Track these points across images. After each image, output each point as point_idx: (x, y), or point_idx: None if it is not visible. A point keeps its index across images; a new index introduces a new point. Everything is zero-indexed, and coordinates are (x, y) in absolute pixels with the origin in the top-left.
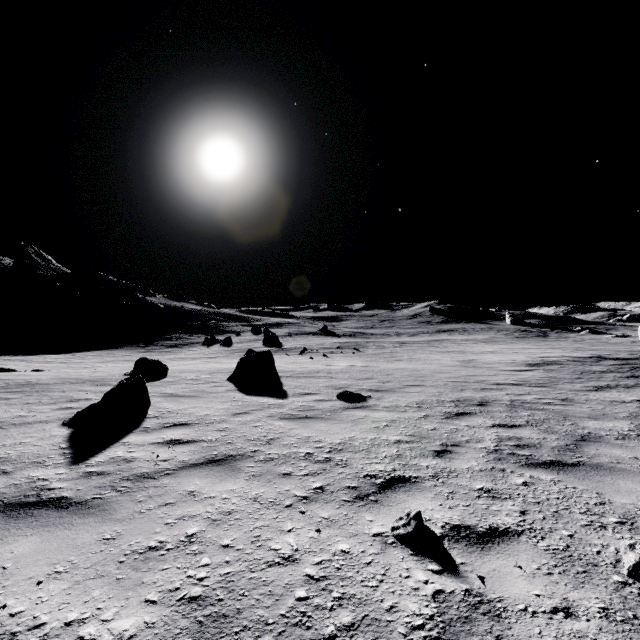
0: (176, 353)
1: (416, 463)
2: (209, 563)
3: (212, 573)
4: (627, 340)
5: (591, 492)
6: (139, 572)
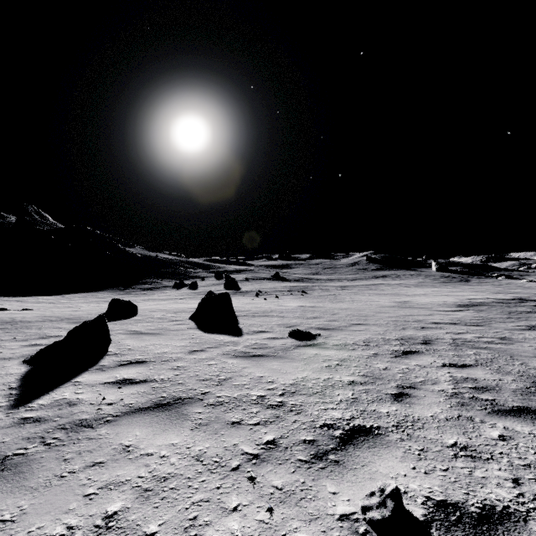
0: (150, 295)
1: (375, 409)
2: None
3: None
4: None
5: None
6: None
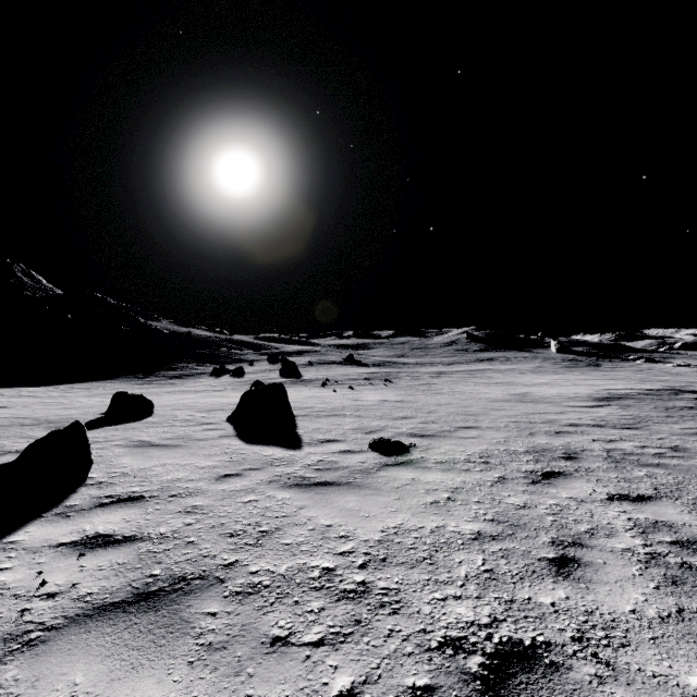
0: (178, 385)
1: (529, 597)
2: None
3: None
4: (691, 370)
5: None
6: None
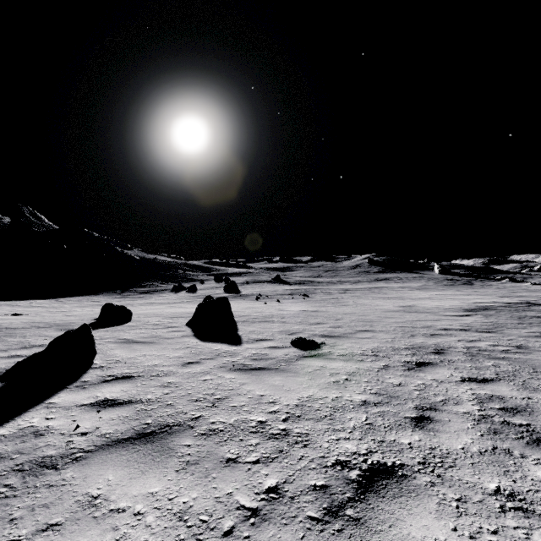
0: (147, 298)
1: (394, 439)
2: None
3: None
4: None
5: None
6: None
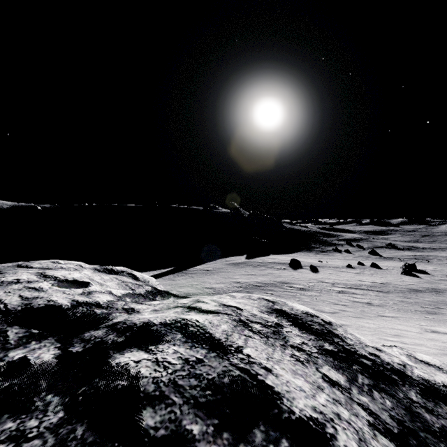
0: (333, 256)
1: None
2: None
3: None
4: None
5: None
6: None
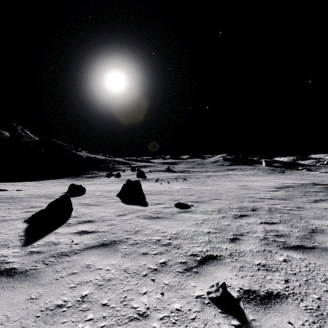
0: (91, 181)
1: (219, 246)
2: (92, 318)
3: (93, 326)
4: (327, 174)
5: (325, 267)
6: (47, 325)
